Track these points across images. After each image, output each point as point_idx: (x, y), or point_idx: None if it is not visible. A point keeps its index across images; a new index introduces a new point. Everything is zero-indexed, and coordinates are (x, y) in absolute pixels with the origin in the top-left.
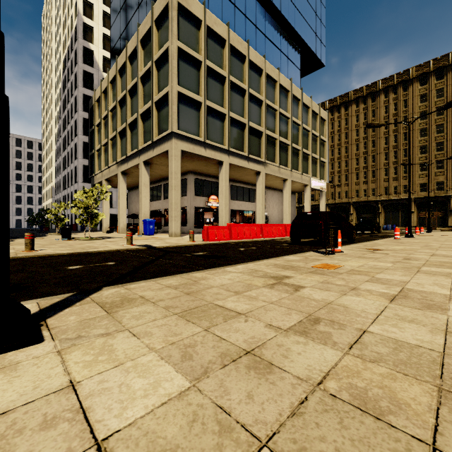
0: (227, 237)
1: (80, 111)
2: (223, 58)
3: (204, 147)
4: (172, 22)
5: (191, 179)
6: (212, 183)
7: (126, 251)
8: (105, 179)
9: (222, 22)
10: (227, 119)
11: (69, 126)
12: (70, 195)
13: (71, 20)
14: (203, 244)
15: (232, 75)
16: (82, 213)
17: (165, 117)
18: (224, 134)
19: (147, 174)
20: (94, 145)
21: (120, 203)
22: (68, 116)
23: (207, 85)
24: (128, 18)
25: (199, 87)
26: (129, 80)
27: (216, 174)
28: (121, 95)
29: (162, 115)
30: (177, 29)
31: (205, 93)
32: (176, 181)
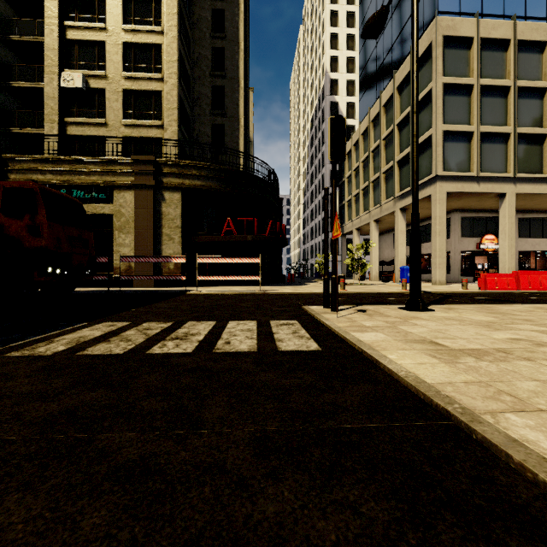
0: (513, 287)
1: (327, 165)
2: (505, 64)
3: (476, 182)
4: (436, 61)
5: (456, 218)
6: (486, 220)
7: (407, 293)
8: (356, 228)
9: (503, 20)
10: (512, 138)
11: (316, 181)
12: (317, 244)
13: (318, 81)
14: (479, 292)
15: (521, 77)
16: (352, 263)
17: (427, 161)
18: (507, 158)
19: (404, 220)
20: (345, 196)
21: (372, 251)
22: (315, 171)
23: (481, 108)
24: (378, 62)
25: (469, 115)
26: (383, 128)
27: (493, 208)
28: (374, 145)
29: (423, 159)
30: (442, 64)
31: (479, 119)
32: (440, 227)
